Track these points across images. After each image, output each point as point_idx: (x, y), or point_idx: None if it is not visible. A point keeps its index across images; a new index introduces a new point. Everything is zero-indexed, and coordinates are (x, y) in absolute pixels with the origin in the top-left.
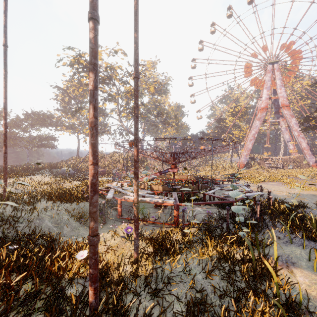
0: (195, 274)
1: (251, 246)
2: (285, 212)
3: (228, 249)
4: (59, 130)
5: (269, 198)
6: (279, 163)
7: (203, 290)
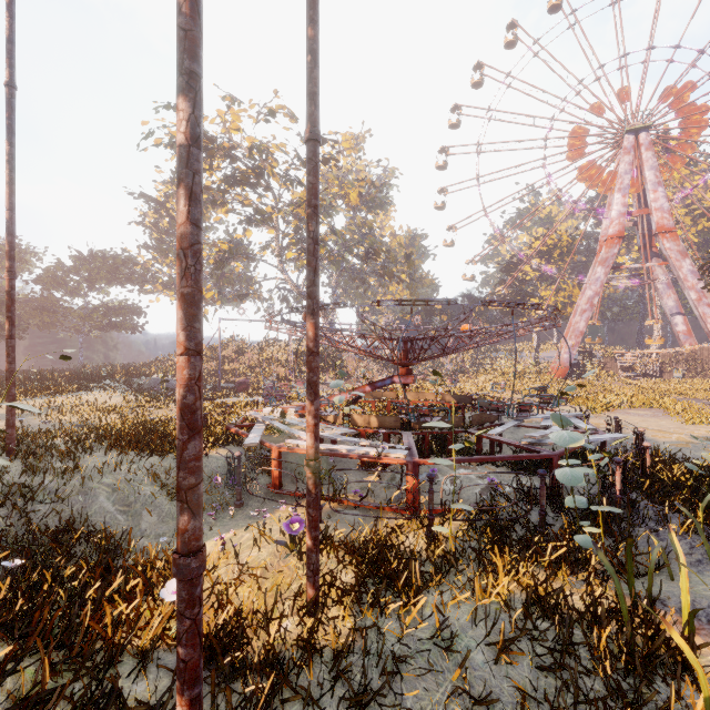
0: (469, 653)
1: (617, 580)
2: (685, 483)
3: (547, 581)
4: (148, 291)
5: (643, 448)
6: (651, 366)
7: (492, 700)
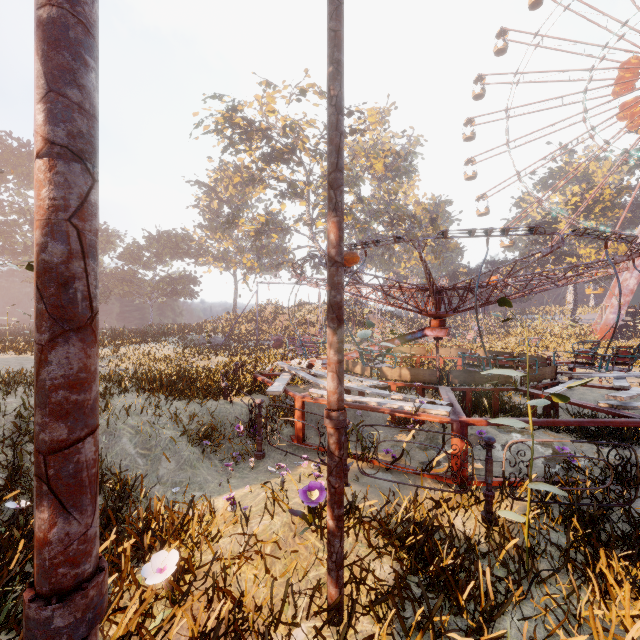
0: None
1: None
2: None
3: None
4: (201, 263)
5: None
6: None
7: None
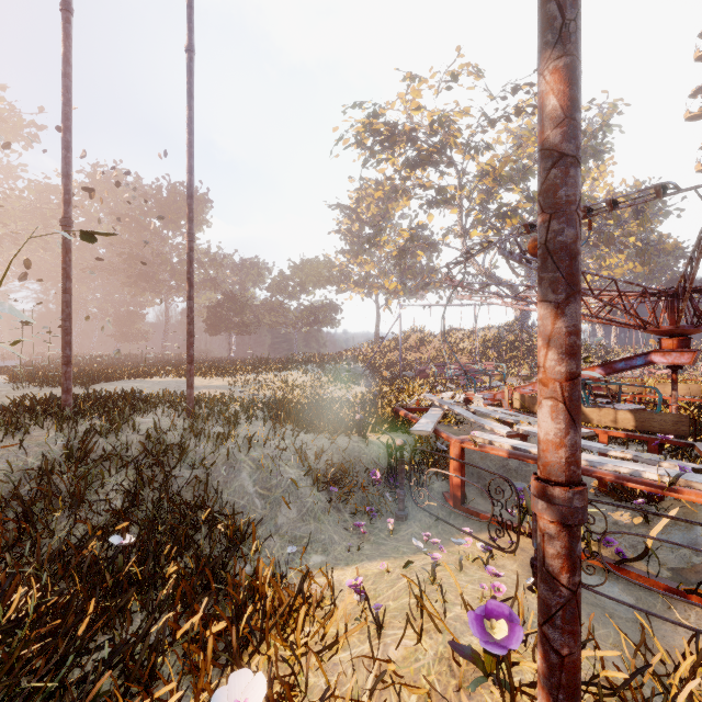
0: None
1: None
2: None
3: None
4: (342, 289)
5: None
6: None
7: None
